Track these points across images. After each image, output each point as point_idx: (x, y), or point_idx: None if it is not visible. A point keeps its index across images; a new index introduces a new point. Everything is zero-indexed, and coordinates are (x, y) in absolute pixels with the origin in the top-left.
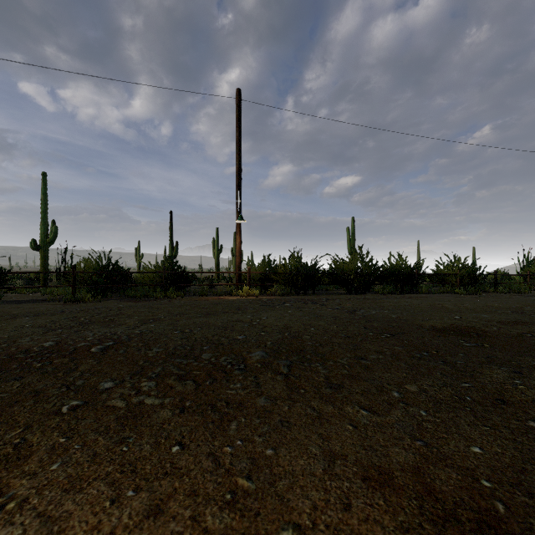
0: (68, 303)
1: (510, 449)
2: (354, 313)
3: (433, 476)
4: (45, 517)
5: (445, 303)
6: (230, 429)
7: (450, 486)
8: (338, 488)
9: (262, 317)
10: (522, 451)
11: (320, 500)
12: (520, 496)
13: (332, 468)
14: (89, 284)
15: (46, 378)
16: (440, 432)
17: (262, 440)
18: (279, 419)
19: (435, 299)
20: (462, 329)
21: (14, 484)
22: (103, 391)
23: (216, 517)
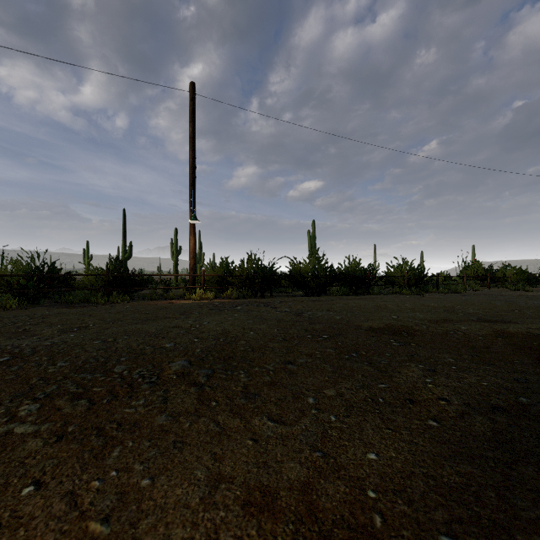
0: None
1: (404, 452)
2: (301, 315)
3: (321, 491)
4: None
5: (389, 304)
6: (110, 457)
7: (334, 502)
8: (211, 520)
9: (204, 322)
10: (415, 453)
11: (182, 539)
12: (400, 504)
13: (212, 495)
14: (16, 289)
15: None
16: (343, 439)
17: (143, 468)
18: (174, 439)
19: (382, 300)
20: (396, 329)
21: None
22: None
23: None
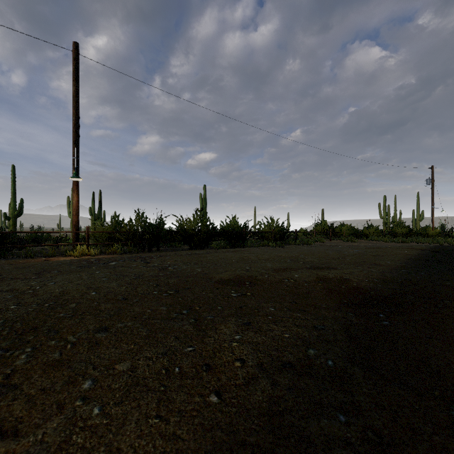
0: None
1: None
2: (166, 269)
3: None
4: None
5: (251, 255)
6: None
7: None
8: None
9: (51, 282)
10: None
11: None
12: None
13: None
14: None
15: None
16: (83, 450)
17: None
18: None
19: (249, 252)
20: (242, 279)
21: None
22: None
23: None
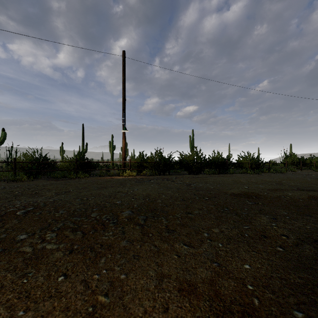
0: (11, 182)
1: (265, 265)
2: (189, 185)
3: (220, 284)
4: None
5: (241, 179)
6: (100, 262)
7: (229, 291)
8: (162, 297)
9: (135, 189)
10: (272, 266)
11: (149, 306)
12: (268, 293)
13: (160, 284)
14: (26, 170)
15: None
16: (228, 257)
17: (120, 269)
18: (133, 254)
19: (236, 177)
20: (248, 194)
21: None
22: (18, 241)
23: None
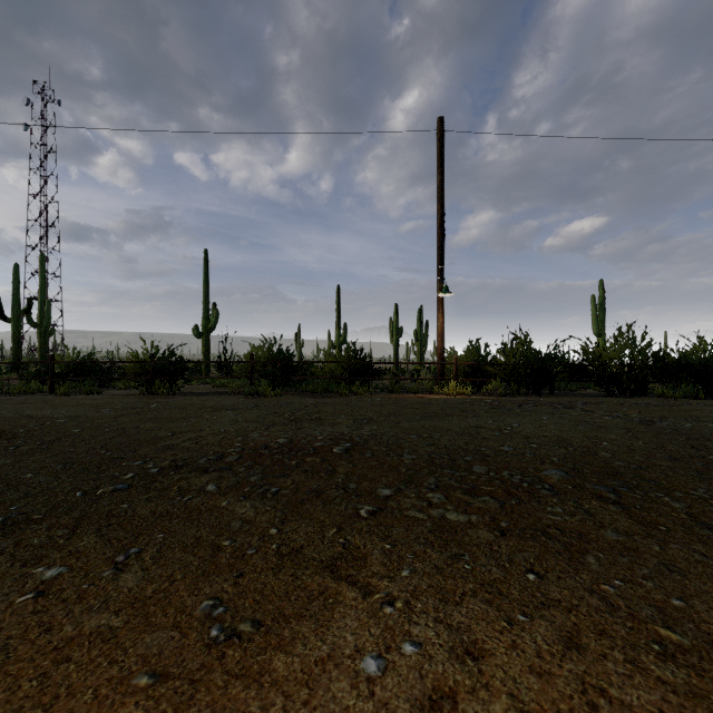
0: (248, 397)
1: None
2: (652, 424)
3: None
4: (444, 623)
5: None
6: (588, 564)
7: None
8: None
9: (511, 423)
10: None
11: None
12: None
13: None
14: (264, 376)
15: (312, 477)
16: None
17: (654, 586)
18: (657, 561)
19: None
20: None
21: (377, 584)
22: (385, 498)
23: (662, 668)
